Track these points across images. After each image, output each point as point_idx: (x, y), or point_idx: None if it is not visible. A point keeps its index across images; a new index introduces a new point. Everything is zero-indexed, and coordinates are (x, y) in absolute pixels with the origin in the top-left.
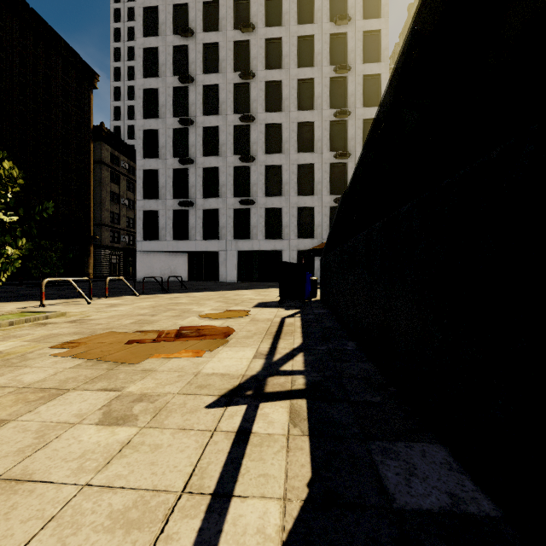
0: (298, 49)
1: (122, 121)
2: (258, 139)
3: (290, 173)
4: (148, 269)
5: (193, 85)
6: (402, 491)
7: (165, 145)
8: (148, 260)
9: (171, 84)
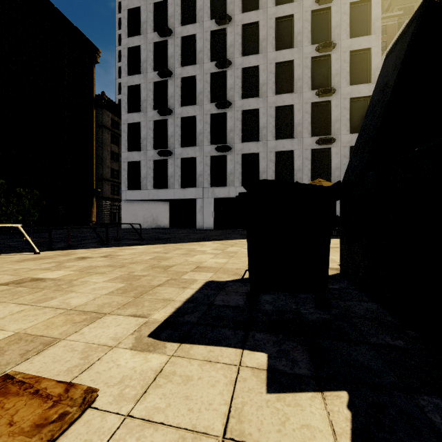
0: None
1: None
2: (235, 84)
3: (268, 116)
4: (132, 216)
5: (171, 38)
6: None
7: (146, 99)
8: (132, 208)
9: (151, 40)
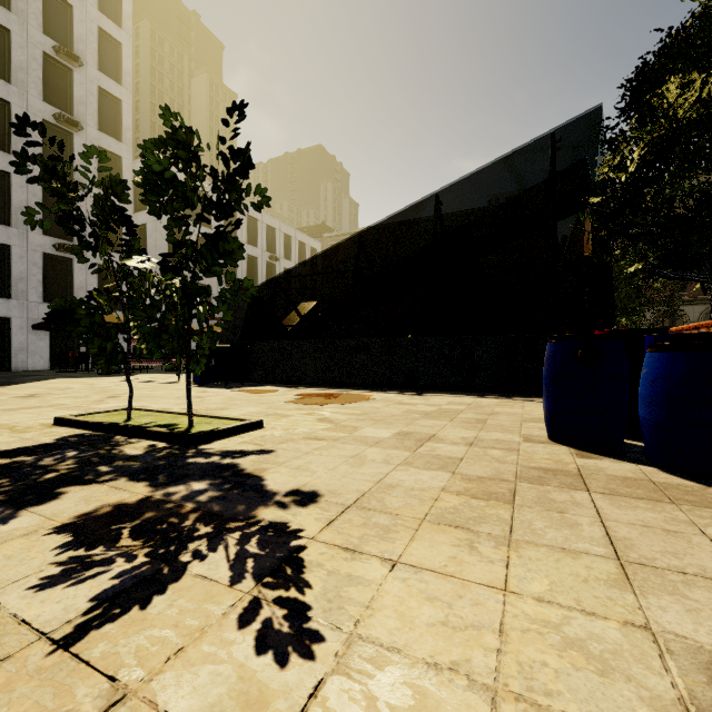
0: None
1: None
2: None
3: None
4: None
5: None
6: (460, 393)
7: None
8: None
9: None
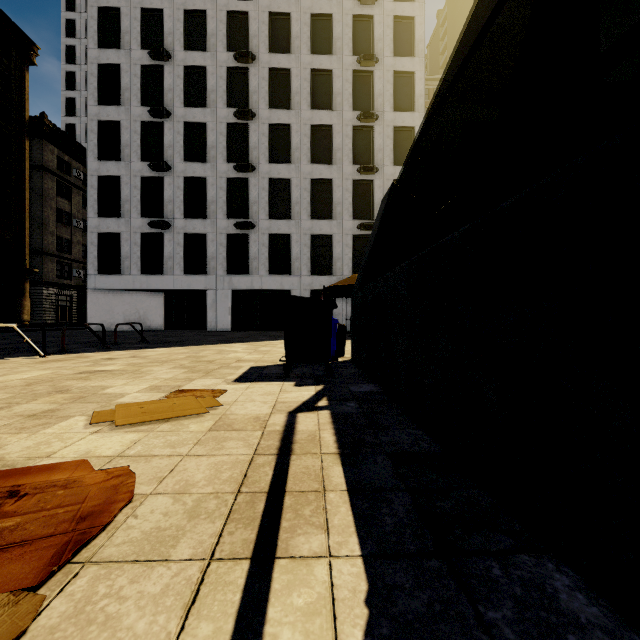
0: (312, 30)
1: (78, 118)
2: (260, 143)
3: (302, 190)
4: (106, 313)
5: (170, 65)
6: None
7: (129, 143)
8: (105, 302)
9: (138, 61)
